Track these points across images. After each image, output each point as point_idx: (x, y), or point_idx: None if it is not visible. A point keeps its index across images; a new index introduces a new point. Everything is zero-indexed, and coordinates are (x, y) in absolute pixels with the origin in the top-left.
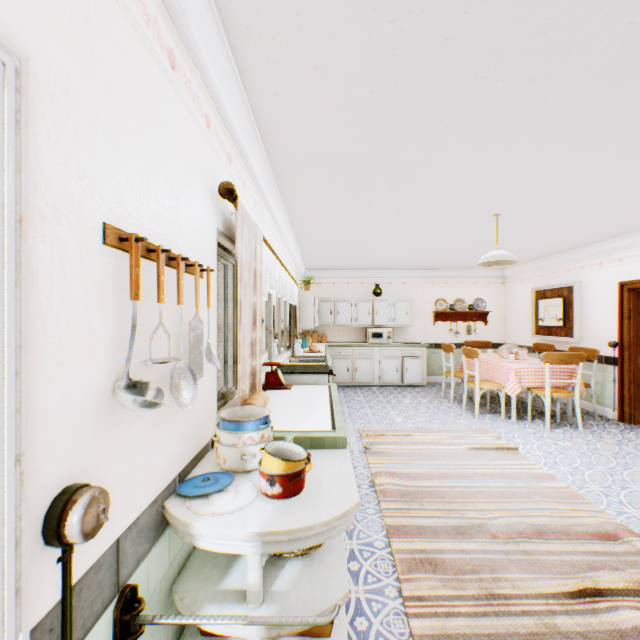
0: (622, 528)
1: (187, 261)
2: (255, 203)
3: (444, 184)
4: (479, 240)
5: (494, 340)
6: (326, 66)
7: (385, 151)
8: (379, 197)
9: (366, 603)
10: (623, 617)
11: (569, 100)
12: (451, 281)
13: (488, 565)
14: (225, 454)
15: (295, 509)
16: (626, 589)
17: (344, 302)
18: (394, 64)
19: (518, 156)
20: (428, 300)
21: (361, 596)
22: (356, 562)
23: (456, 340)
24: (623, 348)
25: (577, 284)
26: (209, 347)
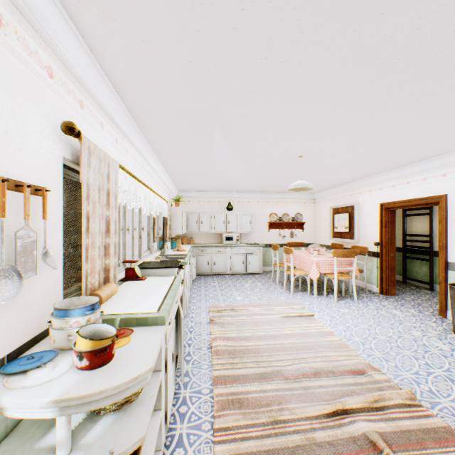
0: (368, 366)
1: (19, 182)
2: (116, 140)
3: (260, 133)
4: (293, 173)
5: (308, 241)
6: (151, 39)
7: (212, 107)
8: (217, 140)
9: (186, 437)
10: (357, 427)
11: (328, 80)
12: (280, 201)
13: (278, 399)
14: (55, 336)
15: (96, 377)
16: (363, 407)
17: (206, 215)
18: (201, 42)
19: (304, 116)
20: (265, 214)
21: (184, 432)
22: (186, 406)
23: (283, 241)
24: (382, 246)
25: (357, 204)
26: (47, 251)
